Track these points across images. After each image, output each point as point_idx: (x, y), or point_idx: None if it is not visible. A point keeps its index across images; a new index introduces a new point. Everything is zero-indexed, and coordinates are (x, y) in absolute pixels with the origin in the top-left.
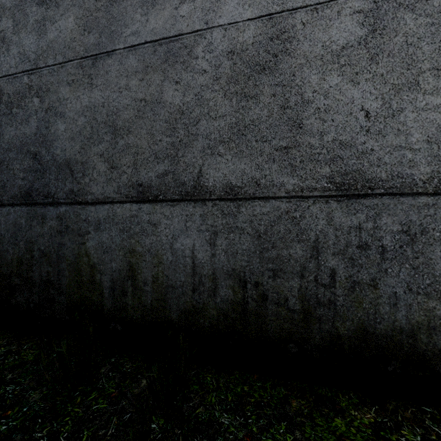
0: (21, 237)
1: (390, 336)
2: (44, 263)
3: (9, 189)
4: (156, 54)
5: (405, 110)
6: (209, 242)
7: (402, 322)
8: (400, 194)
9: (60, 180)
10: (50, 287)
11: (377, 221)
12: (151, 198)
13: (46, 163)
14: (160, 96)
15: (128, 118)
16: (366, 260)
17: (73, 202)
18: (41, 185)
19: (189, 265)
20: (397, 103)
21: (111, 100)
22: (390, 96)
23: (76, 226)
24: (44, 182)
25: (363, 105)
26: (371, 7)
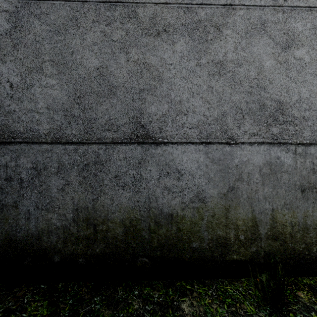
0: None
1: (26, 240)
2: None
3: None
4: None
5: (35, 85)
6: None
7: (33, 229)
8: (31, 142)
9: None
10: None
11: (18, 161)
12: None
13: None
14: None
15: None
16: (11, 189)
17: None
18: None
19: None
20: (30, 80)
21: None
22: (26, 75)
23: None
24: None
25: (9, 78)
26: (14, 10)
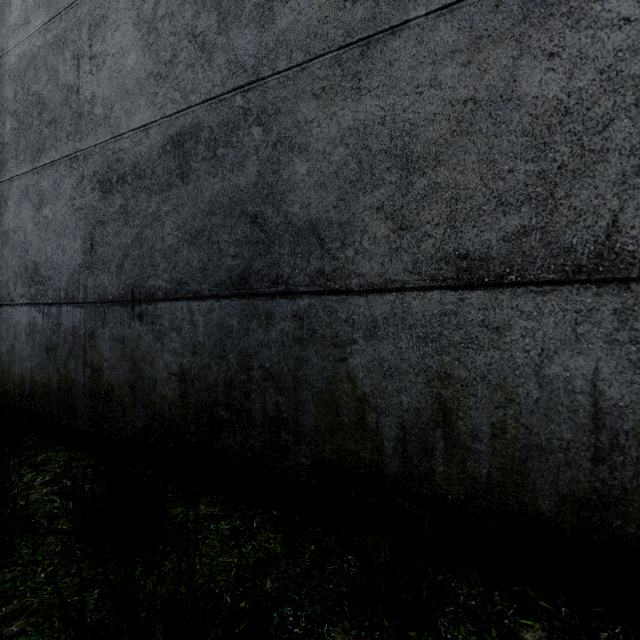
0: (230, 347)
1: None
2: (270, 389)
3: (212, 273)
4: (499, 11)
5: None
6: (637, 365)
7: None
8: None
9: (300, 256)
10: (281, 429)
11: None
12: (489, 279)
13: (274, 229)
14: (511, 87)
15: (436, 137)
16: None
17: (323, 291)
18: (265, 264)
19: (583, 410)
20: None
21: (400, 110)
22: None
23: (329, 330)
24: (270, 259)
25: None
26: None
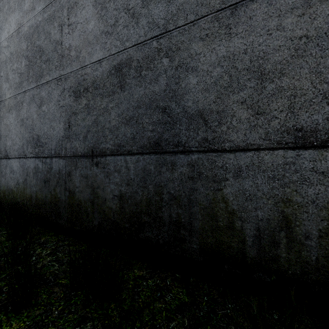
0: (149, 181)
1: None
2: (174, 205)
3: (139, 140)
4: None
5: None
6: None
7: None
8: None
9: (192, 130)
10: (180, 228)
11: None
12: (317, 143)
13: (176, 115)
14: None
15: (280, 59)
16: None
17: (207, 150)
18: (171, 135)
19: None
20: None
21: (256, 44)
22: None
23: (211, 172)
24: (174, 132)
25: None
26: None
